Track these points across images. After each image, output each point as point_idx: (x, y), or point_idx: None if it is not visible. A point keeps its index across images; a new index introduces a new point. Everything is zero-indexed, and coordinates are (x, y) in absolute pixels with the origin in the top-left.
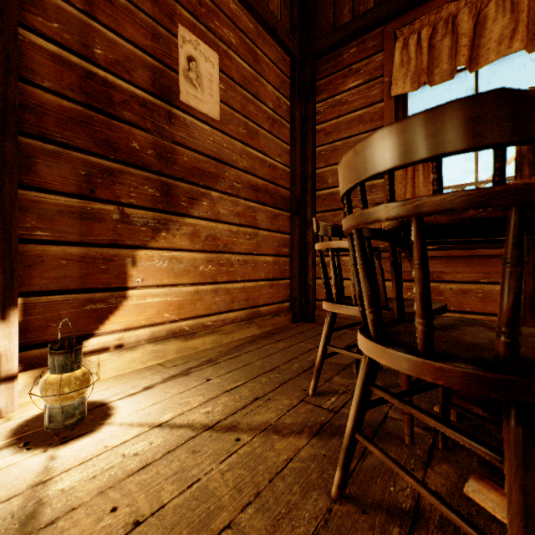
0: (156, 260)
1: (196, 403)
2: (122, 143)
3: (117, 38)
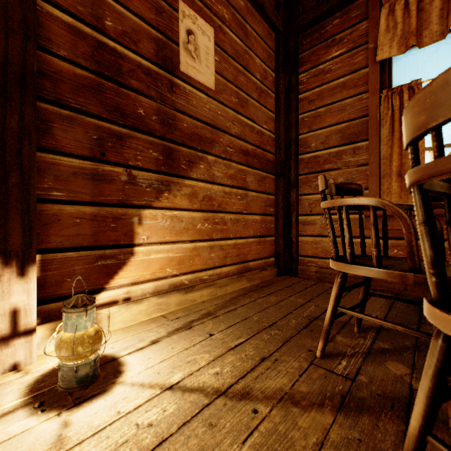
0: (159, 219)
1: (204, 361)
2: (129, 109)
3: (125, 11)
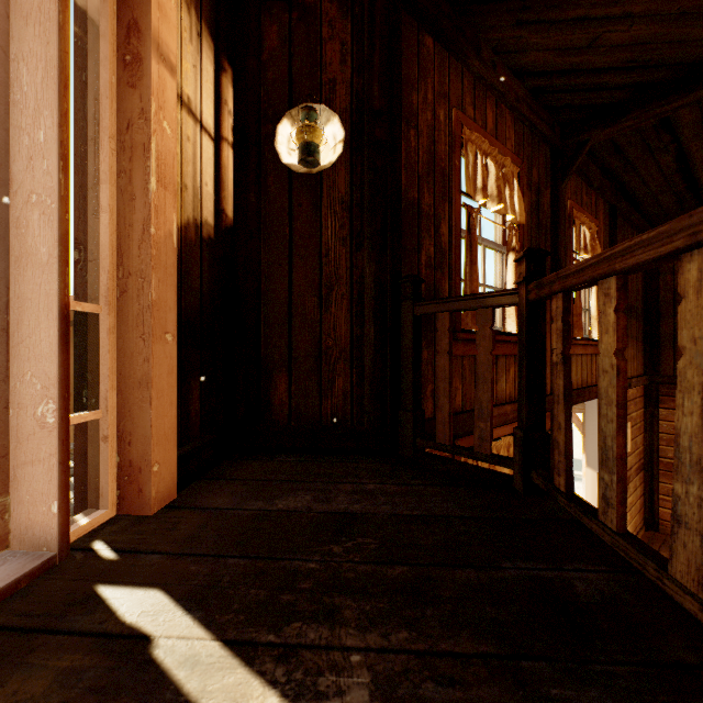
0: None
1: None
2: None
3: None
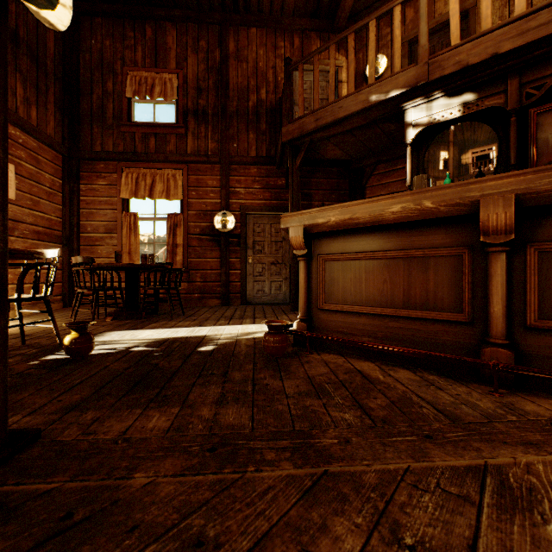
0: None
1: None
2: None
3: None
